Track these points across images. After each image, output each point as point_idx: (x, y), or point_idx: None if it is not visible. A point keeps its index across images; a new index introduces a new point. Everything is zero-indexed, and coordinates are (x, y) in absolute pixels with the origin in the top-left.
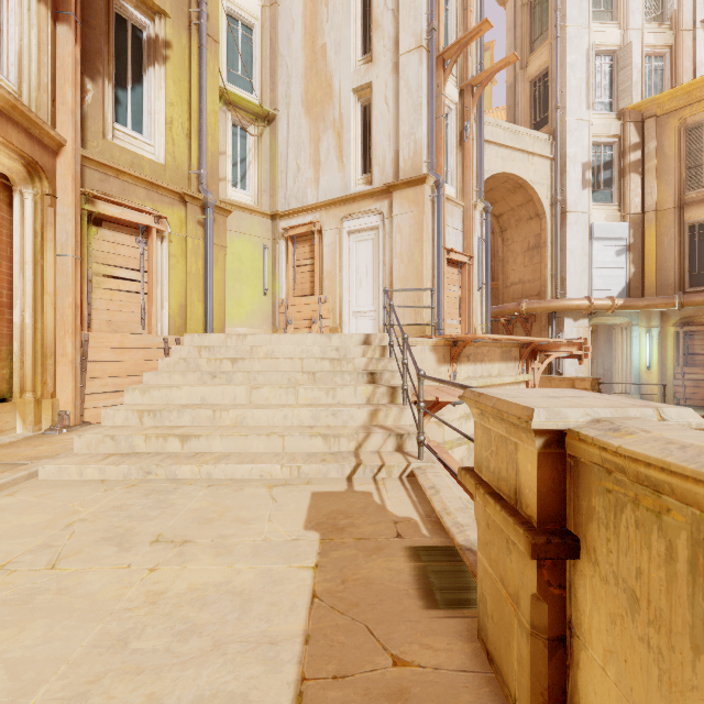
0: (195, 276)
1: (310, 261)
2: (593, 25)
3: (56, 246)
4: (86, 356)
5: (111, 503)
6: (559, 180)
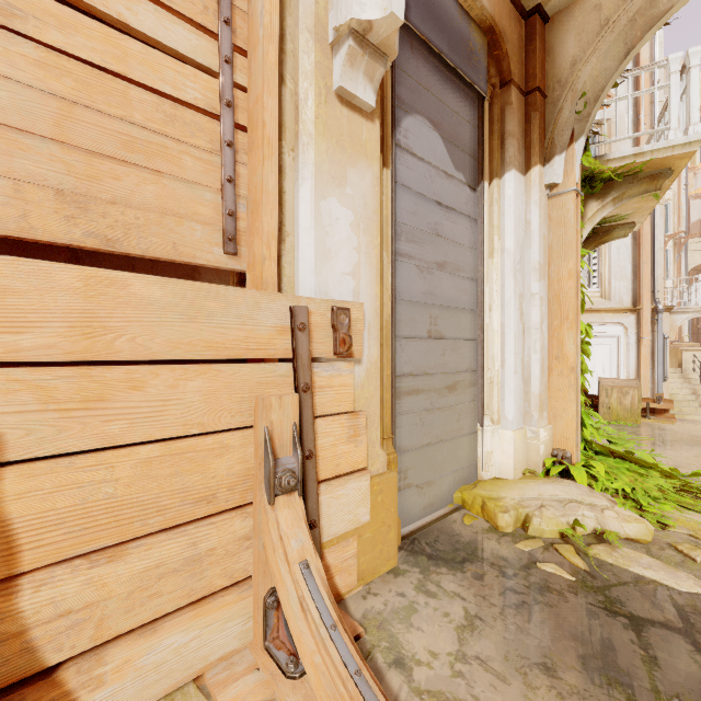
0: None
1: None
2: None
3: None
4: None
5: None
6: None
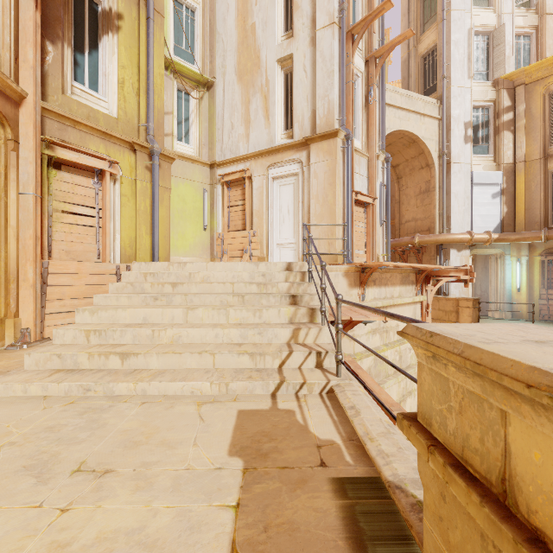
0: (143, 213)
1: (242, 202)
2: (473, 10)
3: (18, 186)
4: (46, 281)
5: (45, 423)
6: (445, 137)
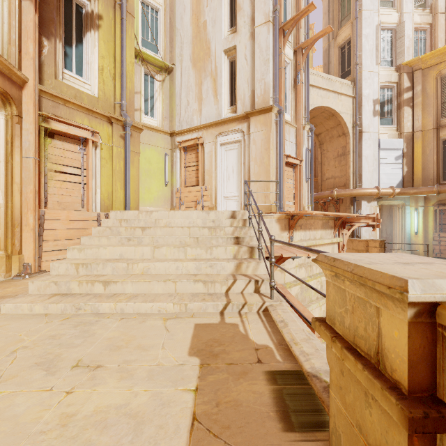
0: (118, 172)
1: (196, 163)
2: (380, 10)
3: (22, 151)
4: (43, 226)
5: (48, 333)
6: (358, 111)
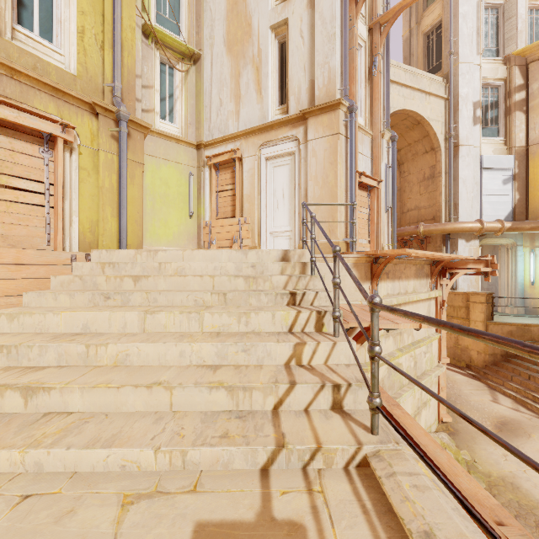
0: (108, 191)
1: (231, 186)
2: None
3: None
4: None
5: None
6: (452, 118)
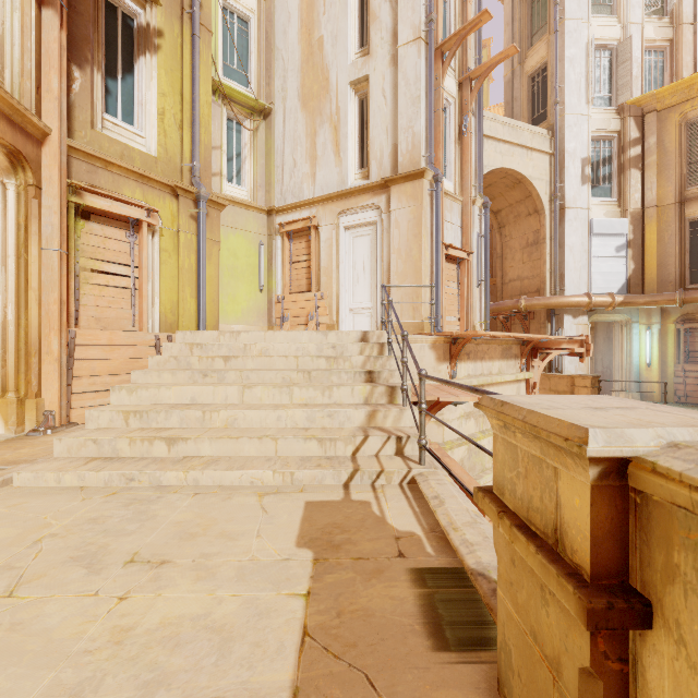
0: (187, 272)
1: (307, 257)
2: (592, 19)
3: (41, 240)
4: (73, 354)
5: (87, 514)
6: (558, 176)
